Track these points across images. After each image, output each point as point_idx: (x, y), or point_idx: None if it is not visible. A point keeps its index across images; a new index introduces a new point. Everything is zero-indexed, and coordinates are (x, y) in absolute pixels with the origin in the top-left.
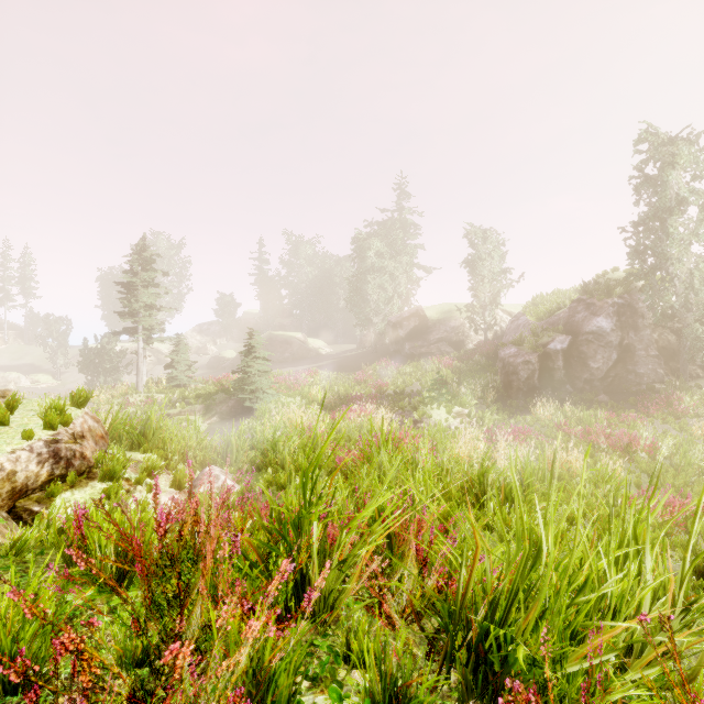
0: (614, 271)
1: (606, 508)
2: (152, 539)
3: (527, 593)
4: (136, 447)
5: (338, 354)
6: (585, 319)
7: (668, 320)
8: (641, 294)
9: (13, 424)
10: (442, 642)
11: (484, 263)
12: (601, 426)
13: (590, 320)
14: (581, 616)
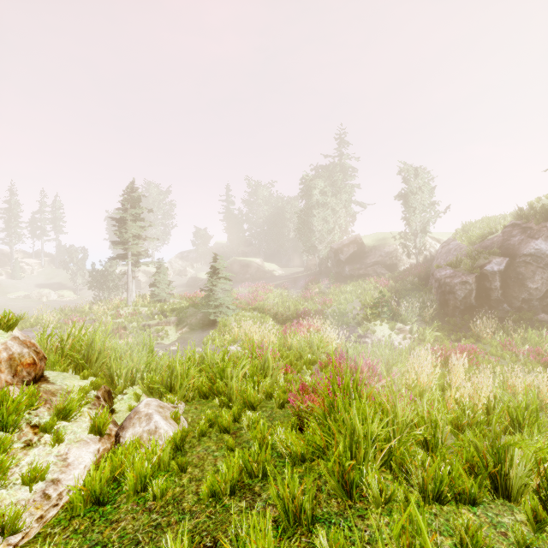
0: (547, 197)
1: None
2: None
3: None
4: (80, 370)
5: (288, 275)
6: (522, 242)
7: None
8: None
9: None
10: None
11: (415, 196)
12: None
13: (527, 243)
14: None
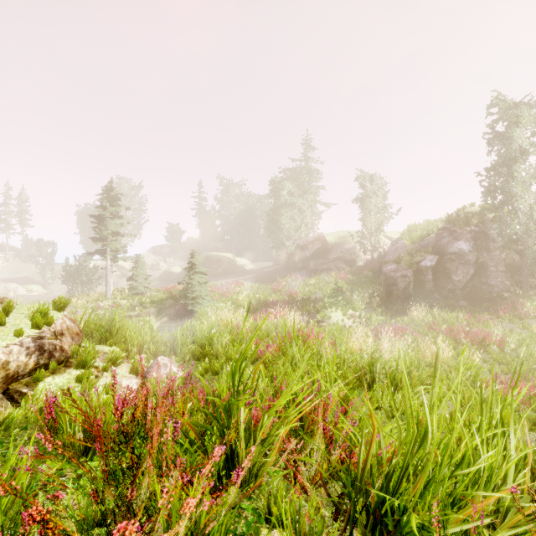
0: (471, 205)
1: (475, 394)
2: (112, 418)
3: (415, 467)
4: (104, 341)
5: (259, 270)
6: (449, 243)
7: (513, 244)
8: (493, 223)
9: (8, 324)
10: (345, 506)
11: (371, 200)
12: (461, 325)
13: (452, 244)
14: (460, 487)
